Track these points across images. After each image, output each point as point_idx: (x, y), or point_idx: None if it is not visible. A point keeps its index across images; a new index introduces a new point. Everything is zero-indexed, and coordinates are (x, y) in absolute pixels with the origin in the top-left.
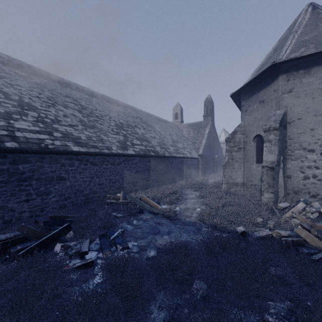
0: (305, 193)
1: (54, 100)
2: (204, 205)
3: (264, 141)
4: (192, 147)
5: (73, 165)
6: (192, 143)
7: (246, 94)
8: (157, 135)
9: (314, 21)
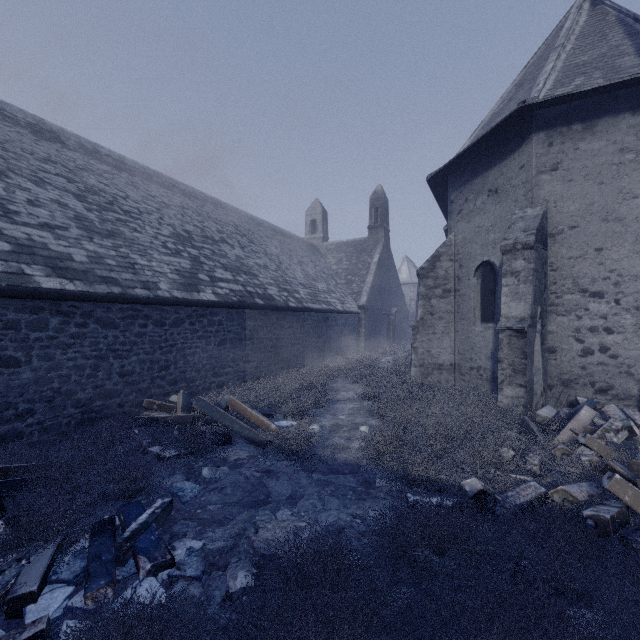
0: (585, 386)
1: (5, 164)
2: (374, 416)
3: (504, 274)
4: (346, 291)
5: (43, 327)
6: (347, 281)
7: (460, 176)
8: (272, 262)
9: (597, 28)
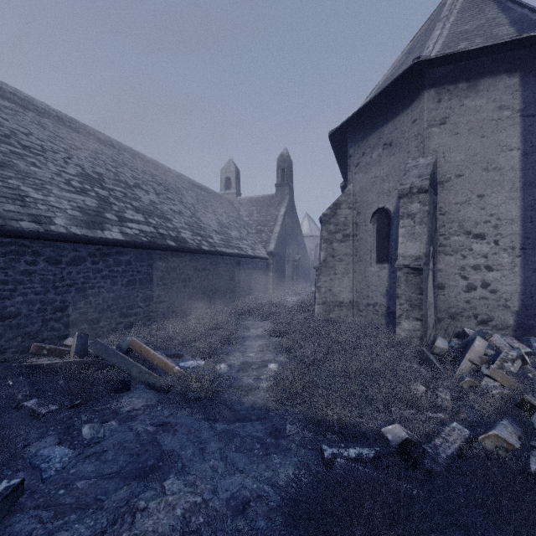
0: (469, 318)
1: None
2: (283, 353)
3: (401, 216)
4: (256, 239)
5: None
6: (257, 231)
7: (358, 133)
8: (188, 209)
9: (475, 4)
